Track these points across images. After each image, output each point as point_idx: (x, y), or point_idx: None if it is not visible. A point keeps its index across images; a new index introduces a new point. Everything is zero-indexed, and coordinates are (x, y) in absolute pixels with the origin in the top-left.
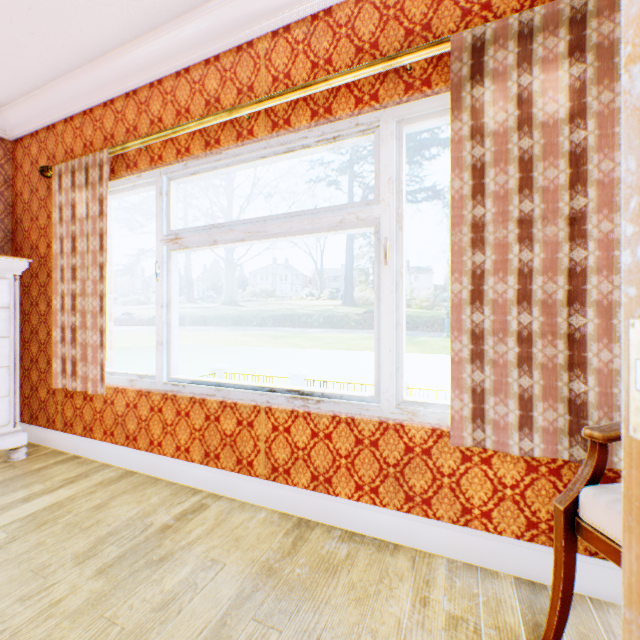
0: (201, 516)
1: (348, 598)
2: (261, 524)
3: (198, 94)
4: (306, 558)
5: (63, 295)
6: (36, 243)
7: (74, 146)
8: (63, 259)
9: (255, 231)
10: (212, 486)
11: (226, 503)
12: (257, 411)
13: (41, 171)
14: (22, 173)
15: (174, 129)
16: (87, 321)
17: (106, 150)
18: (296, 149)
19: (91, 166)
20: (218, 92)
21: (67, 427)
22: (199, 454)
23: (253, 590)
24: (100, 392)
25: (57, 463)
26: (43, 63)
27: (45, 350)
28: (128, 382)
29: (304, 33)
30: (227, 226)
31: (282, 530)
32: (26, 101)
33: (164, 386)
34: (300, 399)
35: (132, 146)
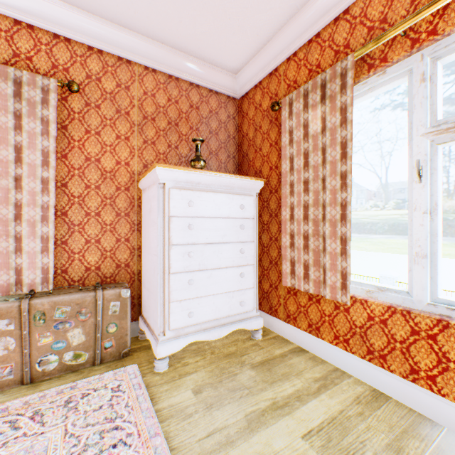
0: None
1: None
2: None
3: None
4: None
5: (291, 207)
6: (258, 169)
7: (296, 77)
8: (291, 175)
9: None
10: None
11: None
12: None
13: (271, 107)
14: (246, 119)
15: None
16: (319, 229)
17: (349, 56)
18: None
19: (327, 81)
20: None
21: (288, 319)
22: None
23: None
24: (338, 299)
25: (291, 353)
26: (283, 8)
27: (266, 252)
28: (362, 292)
29: None
30: None
31: None
32: (256, 59)
33: (428, 307)
34: None
35: (392, 33)
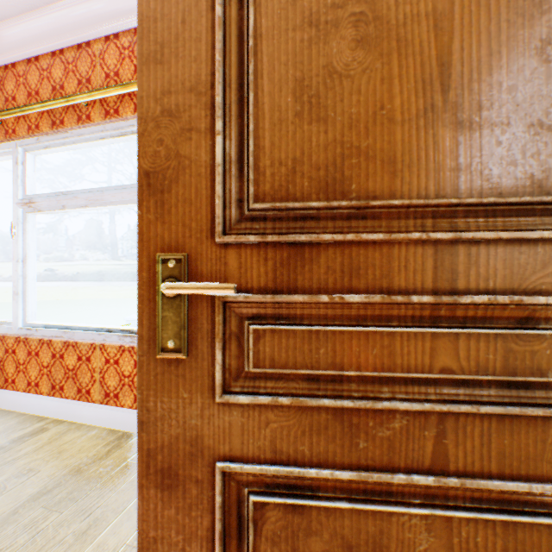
0: (37, 437)
1: (132, 484)
2: (89, 439)
3: (46, 80)
4: (113, 460)
5: None
6: None
7: None
8: None
9: (95, 199)
10: (57, 413)
11: (66, 426)
12: (94, 348)
13: None
14: None
15: (21, 108)
16: None
17: None
18: (128, 134)
19: None
20: (63, 80)
21: None
22: (47, 387)
23: (54, 487)
24: None
25: None
26: None
27: None
28: None
29: (130, 41)
30: (72, 194)
31: (104, 442)
32: None
33: (20, 331)
34: (129, 337)
35: None
